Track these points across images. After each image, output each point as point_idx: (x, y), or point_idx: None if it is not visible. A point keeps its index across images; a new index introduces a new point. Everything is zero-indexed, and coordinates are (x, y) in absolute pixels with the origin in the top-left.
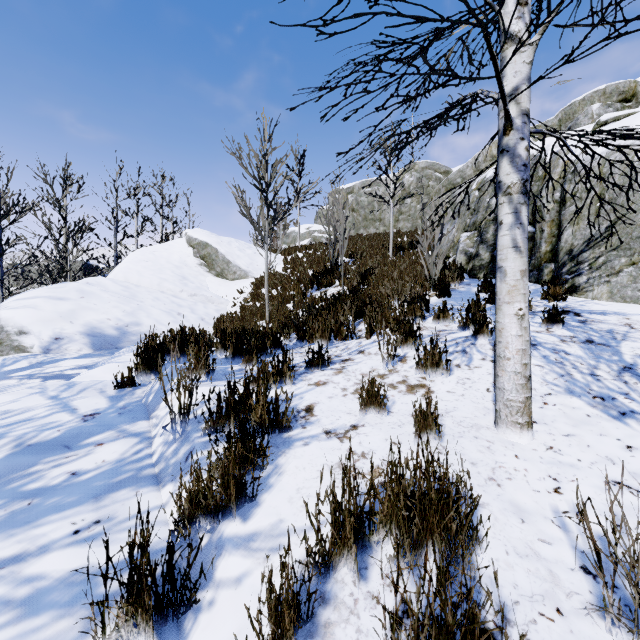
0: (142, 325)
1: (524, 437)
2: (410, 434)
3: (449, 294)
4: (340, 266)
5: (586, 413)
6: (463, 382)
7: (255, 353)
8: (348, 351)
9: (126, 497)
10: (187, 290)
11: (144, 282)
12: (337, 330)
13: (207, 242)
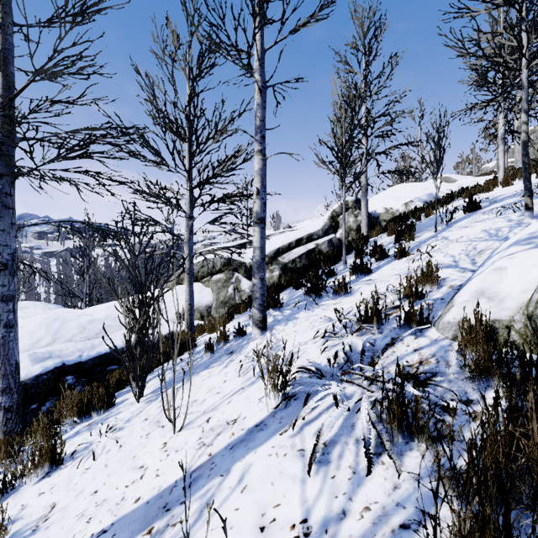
0: None
1: None
2: None
3: None
4: None
5: None
6: None
7: None
8: None
9: None
10: None
11: None
12: None
13: (446, 176)
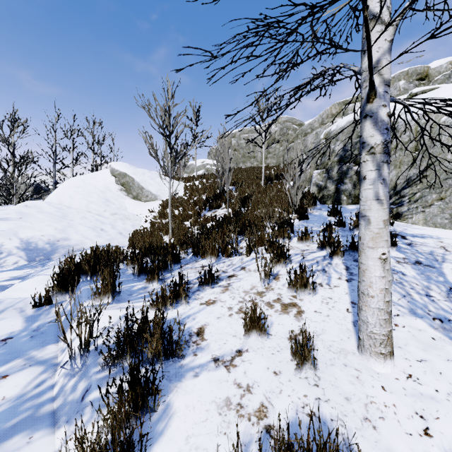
0: (71, 240)
1: (387, 366)
2: (288, 361)
3: (307, 217)
4: (226, 192)
5: (431, 336)
6: (327, 302)
7: (157, 272)
8: (232, 267)
9: (17, 446)
10: (109, 210)
11: (75, 204)
12: (224, 249)
13: (126, 173)
